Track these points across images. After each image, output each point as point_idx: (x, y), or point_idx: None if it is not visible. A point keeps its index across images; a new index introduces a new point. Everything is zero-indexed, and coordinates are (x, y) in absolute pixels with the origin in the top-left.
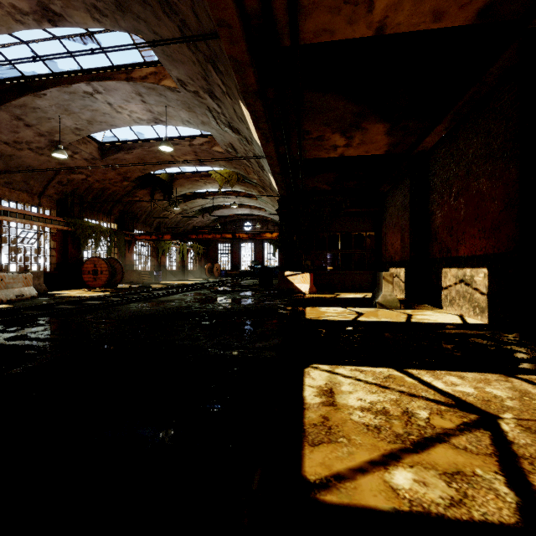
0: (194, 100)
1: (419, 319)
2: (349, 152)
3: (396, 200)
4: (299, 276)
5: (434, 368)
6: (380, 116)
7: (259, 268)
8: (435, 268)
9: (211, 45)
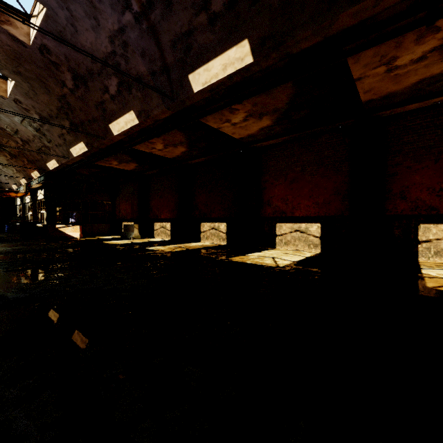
0: (15, 107)
1: (152, 240)
2: (115, 166)
3: (128, 188)
4: (70, 228)
5: (169, 245)
6: (137, 163)
7: (26, 222)
8: (151, 222)
9: (86, 127)
